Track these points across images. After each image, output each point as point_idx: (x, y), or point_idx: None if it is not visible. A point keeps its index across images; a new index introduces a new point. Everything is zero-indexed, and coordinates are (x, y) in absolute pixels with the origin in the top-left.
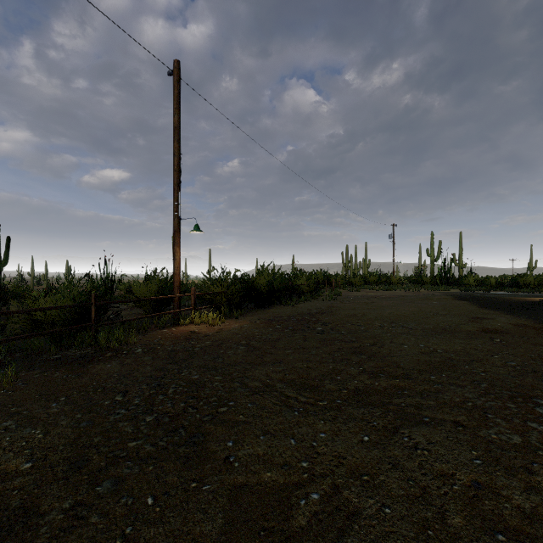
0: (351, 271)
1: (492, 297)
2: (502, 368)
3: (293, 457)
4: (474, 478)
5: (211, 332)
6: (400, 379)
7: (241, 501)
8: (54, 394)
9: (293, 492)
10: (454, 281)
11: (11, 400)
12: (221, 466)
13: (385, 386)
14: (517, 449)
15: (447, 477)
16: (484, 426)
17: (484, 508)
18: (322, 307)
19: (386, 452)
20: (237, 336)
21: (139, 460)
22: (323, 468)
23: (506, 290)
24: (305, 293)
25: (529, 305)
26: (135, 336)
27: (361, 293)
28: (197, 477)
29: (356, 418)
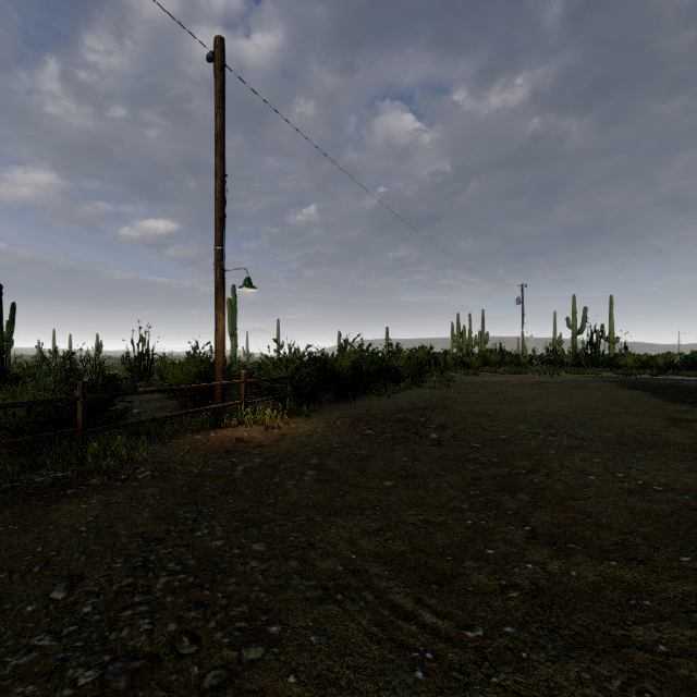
0: (464, 347)
1: (675, 384)
2: None
3: None
4: None
5: (267, 439)
6: (617, 561)
7: None
8: None
9: None
10: (604, 361)
11: None
12: None
13: (594, 581)
14: None
15: None
16: None
17: None
18: (432, 399)
19: None
20: (306, 449)
21: None
22: None
23: (680, 374)
24: (405, 379)
25: None
26: (148, 447)
27: (480, 378)
28: None
29: None
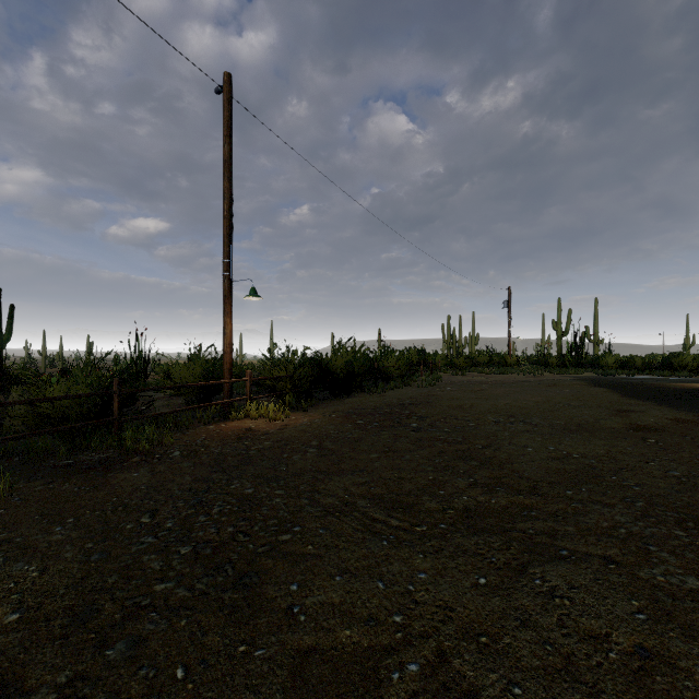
0: (454, 348)
1: (639, 383)
2: (662, 480)
3: (382, 608)
4: (638, 642)
5: (272, 429)
6: (524, 495)
7: (308, 674)
8: (60, 514)
9: (381, 661)
10: (588, 362)
11: (2, 521)
12: (280, 620)
13: (505, 504)
14: (694, 597)
15: (599, 639)
16: (645, 563)
17: (656, 688)
18: (418, 396)
19: (511, 601)
20: (306, 434)
21: (168, 610)
22: (424, 625)
23: (655, 374)
24: (395, 378)
25: (688, 393)
26: (171, 434)
27: (467, 378)
28: (247, 636)
29: (468, 551)
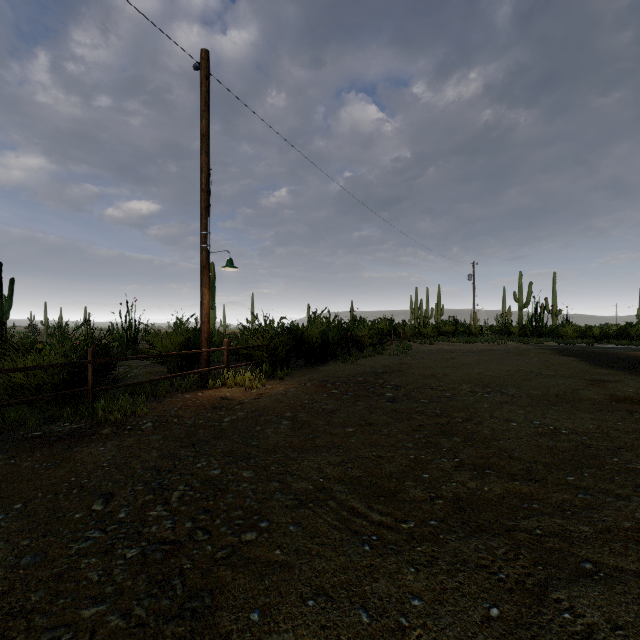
0: (422, 319)
1: (604, 352)
2: None
3: None
4: None
5: (247, 398)
6: (520, 481)
7: None
8: (10, 497)
9: None
10: (547, 331)
11: None
12: None
13: (500, 493)
14: None
15: None
16: None
17: None
18: (390, 364)
19: None
20: (281, 405)
21: None
22: None
23: (613, 343)
24: (368, 347)
25: None
26: (146, 404)
27: (435, 347)
28: None
29: (468, 561)
